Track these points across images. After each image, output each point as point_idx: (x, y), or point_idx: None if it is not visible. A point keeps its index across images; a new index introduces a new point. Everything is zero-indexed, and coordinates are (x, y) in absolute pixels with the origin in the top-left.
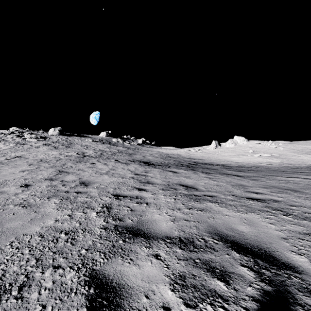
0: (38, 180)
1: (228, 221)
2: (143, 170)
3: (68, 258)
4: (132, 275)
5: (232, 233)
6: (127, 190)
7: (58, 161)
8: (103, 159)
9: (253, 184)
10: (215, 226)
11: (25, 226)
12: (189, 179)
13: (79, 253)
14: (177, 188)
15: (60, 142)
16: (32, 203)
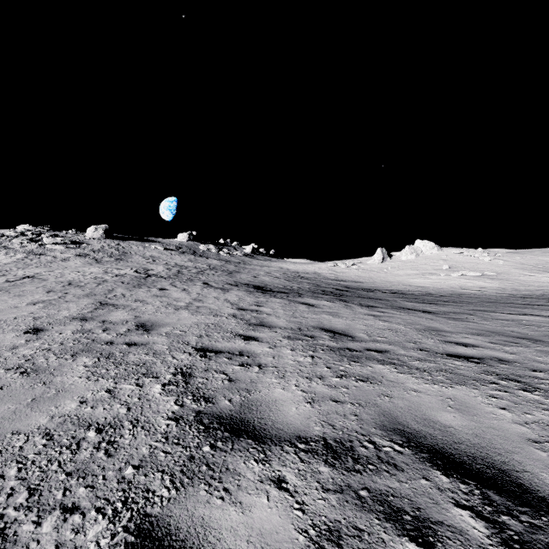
0: (59, 320)
1: (418, 403)
2: (252, 301)
3: (95, 487)
4: (227, 528)
5: (428, 428)
6: (223, 340)
7: (99, 284)
8: (182, 281)
9: (456, 328)
10: (394, 414)
11: (19, 415)
12: (338, 318)
13: (120, 475)
14: (315, 336)
15: (105, 250)
16: (41, 366)
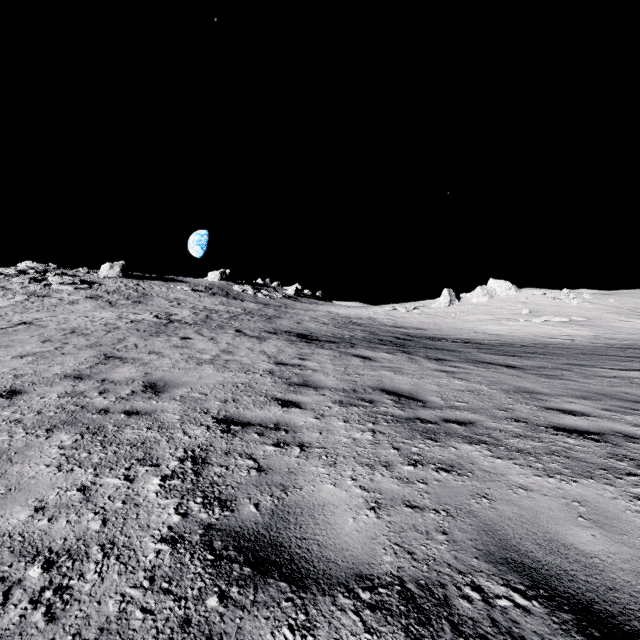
0: (46, 379)
1: (533, 510)
2: (295, 353)
3: None
4: None
5: (559, 559)
6: (254, 406)
7: (109, 332)
8: (210, 329)
9: (553, 389)
10: (502, 531)
11: None
12: (402, 376)
13: None
14: (375, 400)
15: (121, 291)
16: None
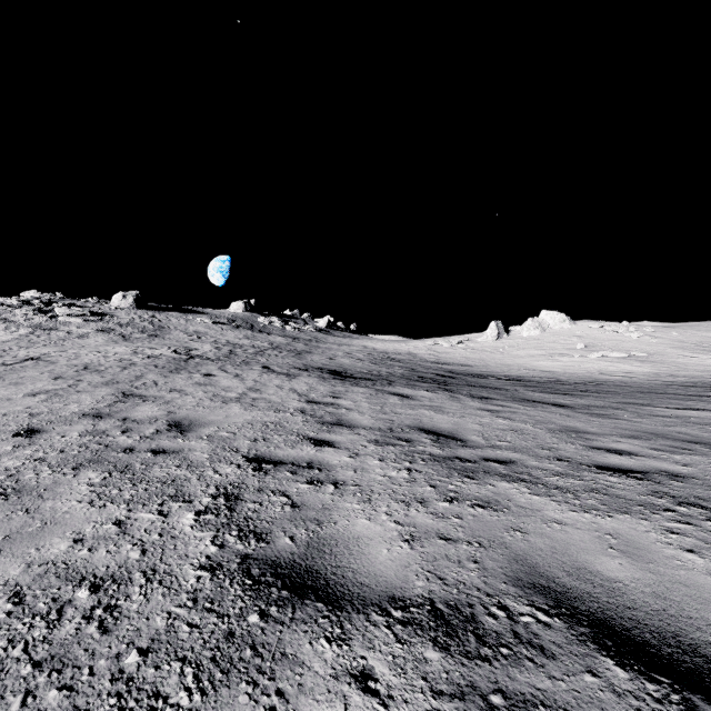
0: (64, 418)
1: (565, 541)
2: (327, 391)
3: (75, 689)
4: None
5: (584, 584)
6: (286, 445)
7: (125, 368)
8: (235, 365)
9: (602, 429)
10: (532, 560)
11: None
12: (442, 414)
13: (116, 667)
14: (412, 440)
15: (136, 324)
16: (28, 485)
